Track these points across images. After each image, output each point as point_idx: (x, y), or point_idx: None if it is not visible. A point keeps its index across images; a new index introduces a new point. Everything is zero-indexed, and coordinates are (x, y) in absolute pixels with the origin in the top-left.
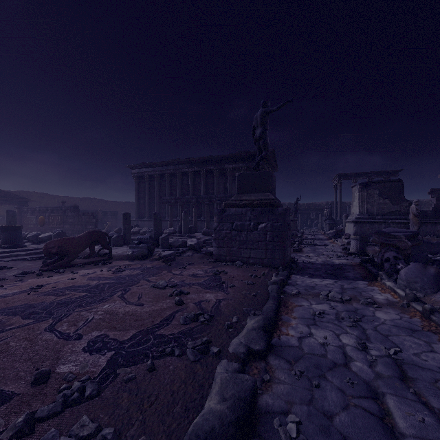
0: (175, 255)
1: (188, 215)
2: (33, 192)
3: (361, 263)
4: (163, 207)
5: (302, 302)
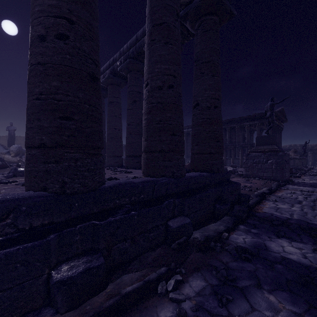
0: None
1: None
2: None
3: None
4: None
5: (287, 191)
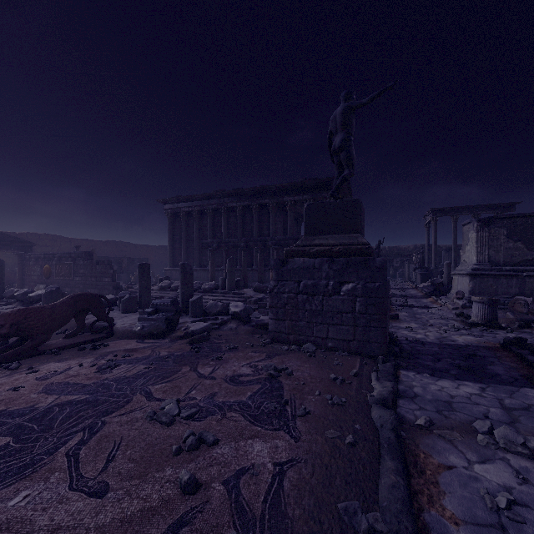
0: (210, 329)
1: (234, 264)
2: (43, 235)
3: (505, 346)
4: (204, 252)
5: (447, 455)
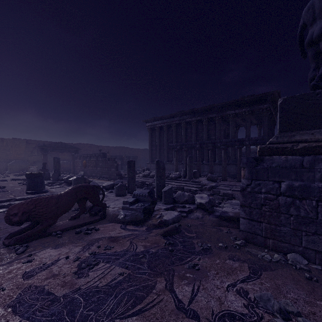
0: (180, 218)
1: (192, 160)
2: (85, 144)
3: None
4: (170, 152)
5: None
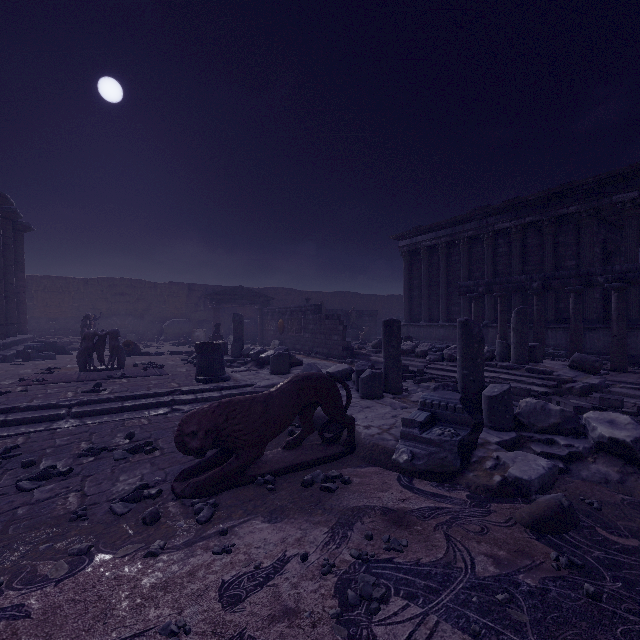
0: (555, 475)
1: (526, 319)
2: (279, 288)
3: None
4: (455, 301)
5: None
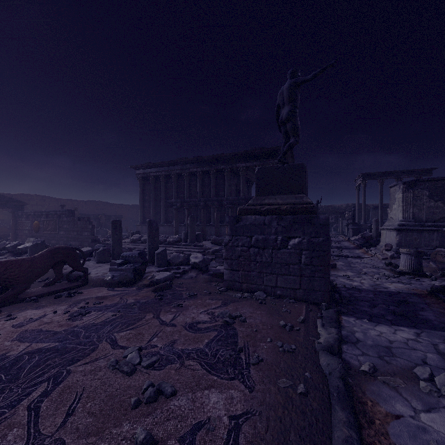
0: (173, 277)
1: (194, 221)
2: (34, 195)
3: (432, 293)
4: (170, 210)
5: (393, 403)
